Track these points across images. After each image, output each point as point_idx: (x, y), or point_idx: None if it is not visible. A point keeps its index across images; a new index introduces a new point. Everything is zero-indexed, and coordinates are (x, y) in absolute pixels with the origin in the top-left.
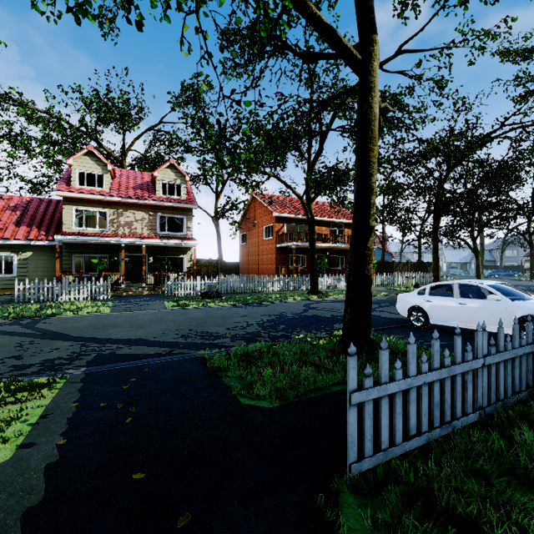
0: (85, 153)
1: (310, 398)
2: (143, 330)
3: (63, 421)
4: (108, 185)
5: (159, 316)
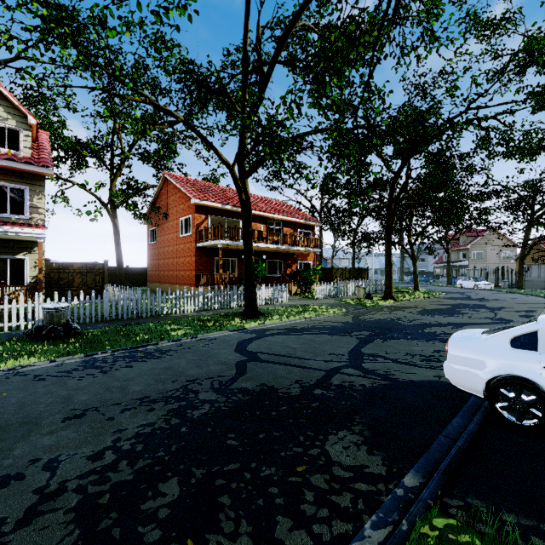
0: None
1: None
2: None
3: None
4: None
5: None
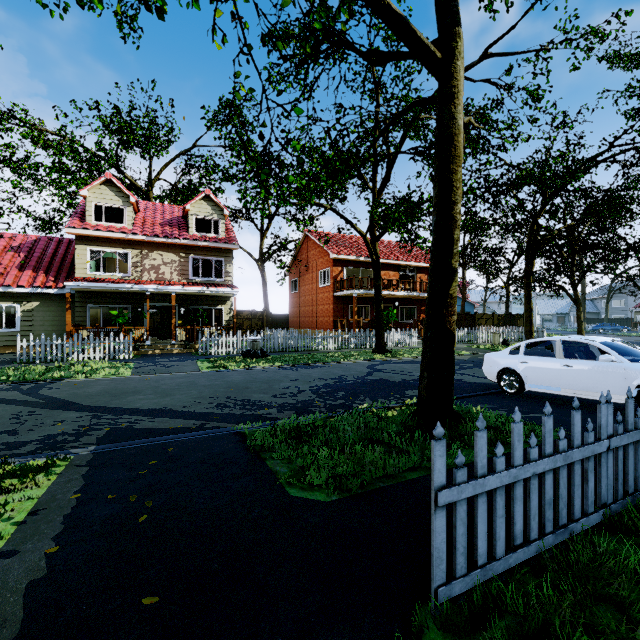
0: (102, 182)
1: (379, 489)
2: (170, 398)
3: (58, 520)
4: (131, 221)
5: (191, 380)
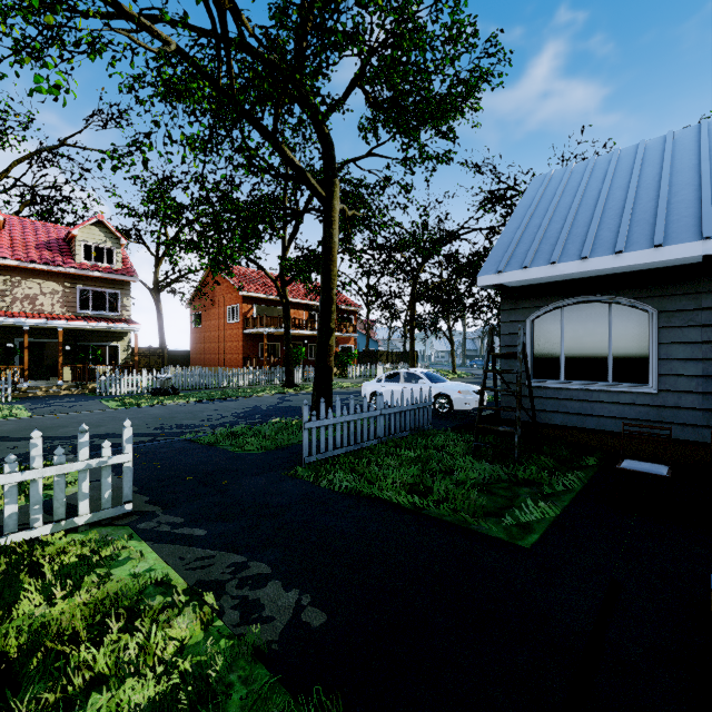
0: None
1: (285, 447)
2: (105, 427)
3: None
4: None
5: (110, 416)
